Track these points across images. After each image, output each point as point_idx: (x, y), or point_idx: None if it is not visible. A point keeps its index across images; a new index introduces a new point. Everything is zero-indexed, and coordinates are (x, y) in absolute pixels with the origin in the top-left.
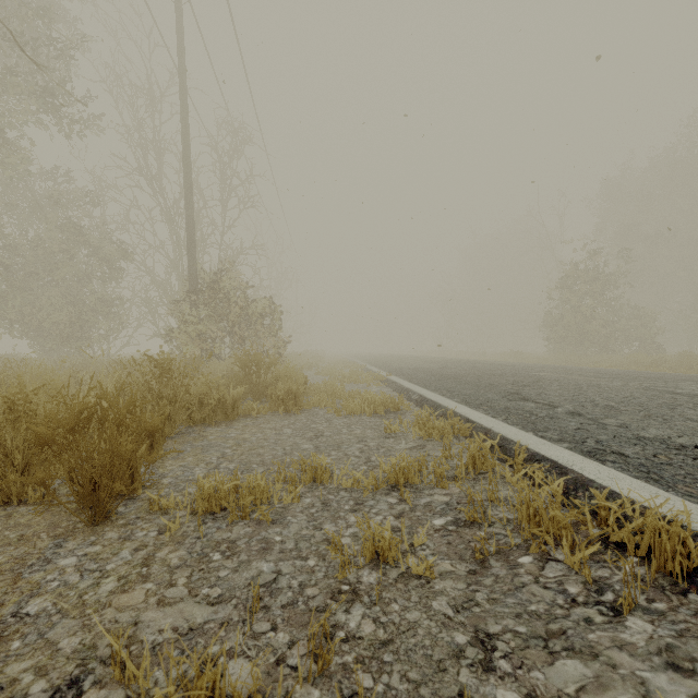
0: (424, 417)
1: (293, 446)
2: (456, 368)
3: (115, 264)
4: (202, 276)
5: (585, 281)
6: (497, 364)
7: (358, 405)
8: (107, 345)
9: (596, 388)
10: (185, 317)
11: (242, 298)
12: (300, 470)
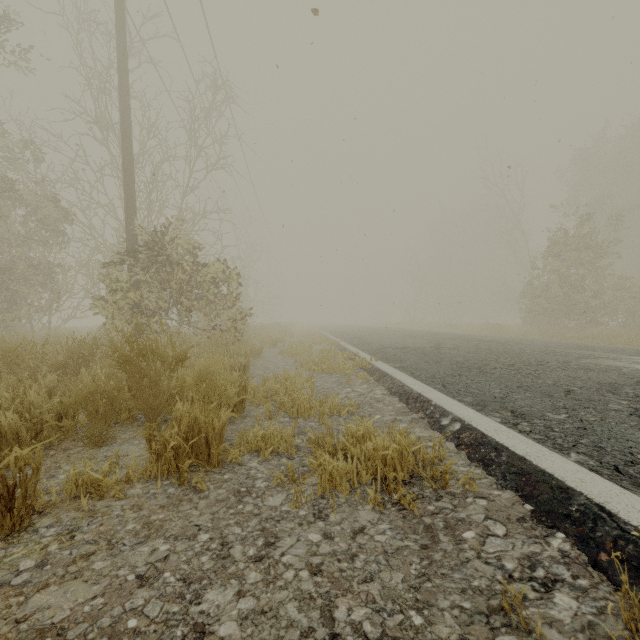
0: None
1: None
2: (455, 347)
3: (53, 226)
4: (139, 234)
5: (573, 249)
6: (499, 342)
7: (341, 447)
8: (49, 317)
9: None
10: (113, 284)
11: (190, 261)
12: None
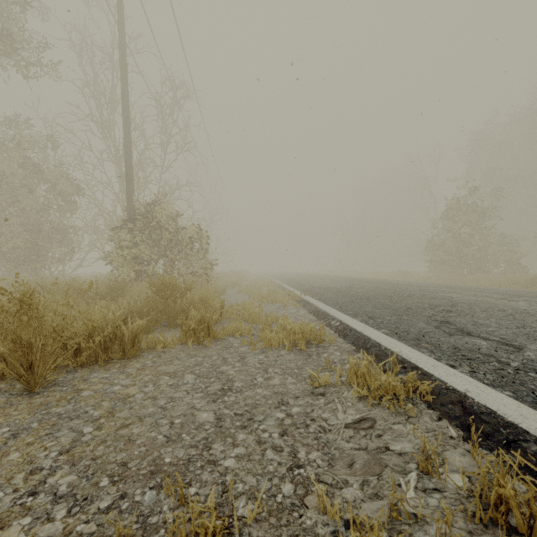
0: (363, 367)
1: (186, 417)
2: (362, 287)
3: (67, 197)
4: (137, 206)
5: (463, 214)
6: (397, 284)
7: (275, 333)
8: (63, 266)
9: (530, 316)
10: (121, 243)
11: (174, 226)
12: (176, 501)
